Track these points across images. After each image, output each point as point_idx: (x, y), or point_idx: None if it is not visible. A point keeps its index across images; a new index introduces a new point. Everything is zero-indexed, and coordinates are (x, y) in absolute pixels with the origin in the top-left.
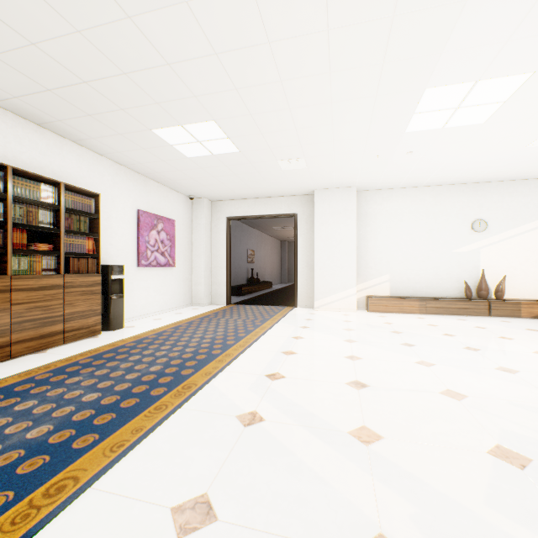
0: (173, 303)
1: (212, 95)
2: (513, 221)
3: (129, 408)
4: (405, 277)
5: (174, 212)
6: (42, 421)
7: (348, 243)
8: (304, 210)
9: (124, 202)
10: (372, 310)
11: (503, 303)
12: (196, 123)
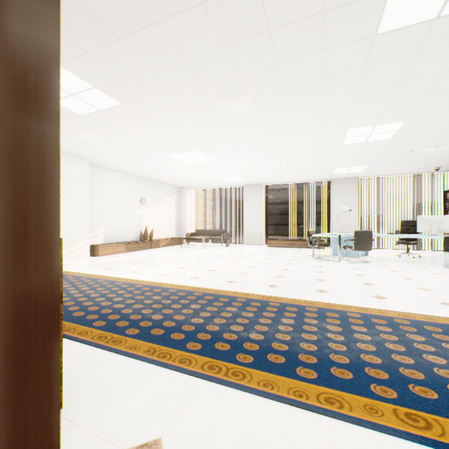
0: None
1: (155, 104)
2: (153, 201)
3: (216, 296)
4: (112, 230)
5: None
6: (222, 310)
7: (84, 203)
8: None
9: None
10: (102, 254)
11: (156, 241)
12: (109, 95)
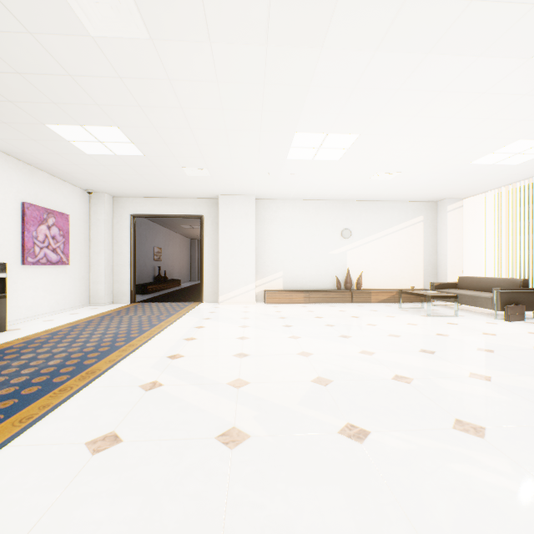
0: (67, 303)
1: (116, 106)
2: (368, 231)
3: (32, 394)
4: (295, 274)
5: (68, 206)
6: None
7: (249, 244)
8: (210, 212)
9: (5, 192)
10: (269, 302)
11: (361, 293)
12: (98, 126)
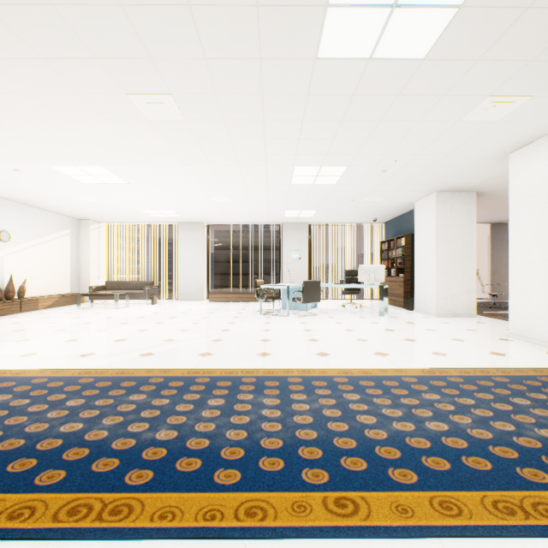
0: None
1: (5, 73)
2: (27, 237)
3: (117, 380)
4: None
5: None
6: (122, 402)
7: None
8: None
9: None
10: None
11: (31, 301)
12: None
